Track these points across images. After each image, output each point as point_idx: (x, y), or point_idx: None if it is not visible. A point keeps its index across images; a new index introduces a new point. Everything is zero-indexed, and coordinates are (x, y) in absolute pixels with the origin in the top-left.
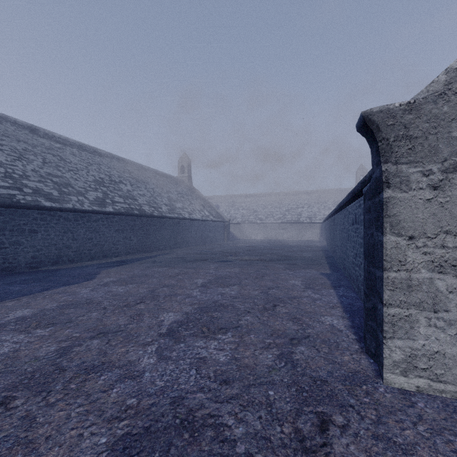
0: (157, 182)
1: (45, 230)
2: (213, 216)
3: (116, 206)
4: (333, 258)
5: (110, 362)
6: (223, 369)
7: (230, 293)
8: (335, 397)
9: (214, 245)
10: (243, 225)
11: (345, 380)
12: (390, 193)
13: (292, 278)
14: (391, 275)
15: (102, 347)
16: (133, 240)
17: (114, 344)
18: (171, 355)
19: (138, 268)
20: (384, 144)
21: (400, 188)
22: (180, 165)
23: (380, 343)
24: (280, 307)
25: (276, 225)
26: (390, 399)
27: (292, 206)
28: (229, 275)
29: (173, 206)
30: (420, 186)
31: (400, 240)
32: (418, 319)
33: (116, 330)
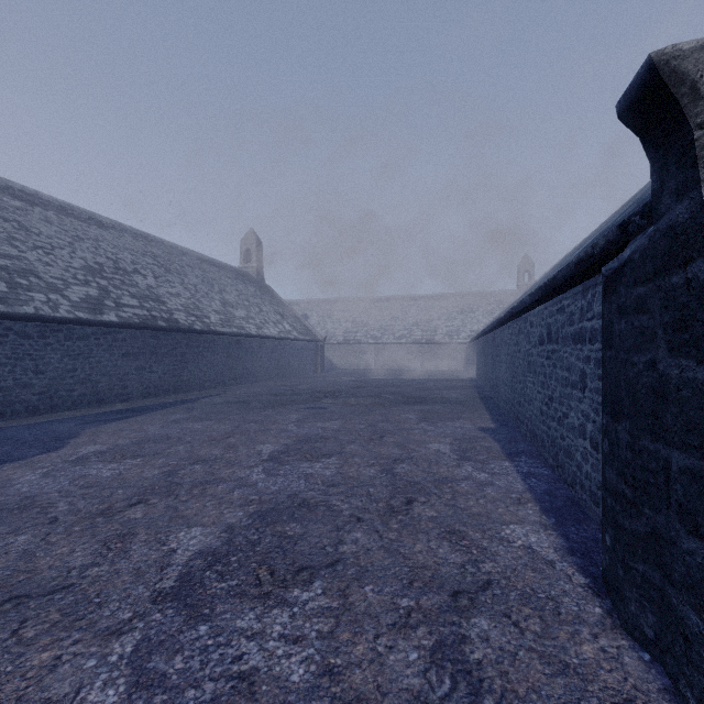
0: (203, 274)
1: None
2: (297, 332)
3: (123, 313)
4: (492, 401)
5: None
6: None
7: (322, 475)
8: None
9: (299, 380)
10: (347, 346)
11: None
12: None
13: (433, 440)
14: None
15: None
16: (157, 373)
17: (30, 636)
18: (167, 668)
19: (156, 424)
20: None
21: None
22: (244, 248)
23: (690, 634)
24: (419, 505)
25: (398, 346)
26: None
27: (422, 316)
28: (322, 436)
29: (229, 314)
30: None
31: None
32: None
33: (54, 588)
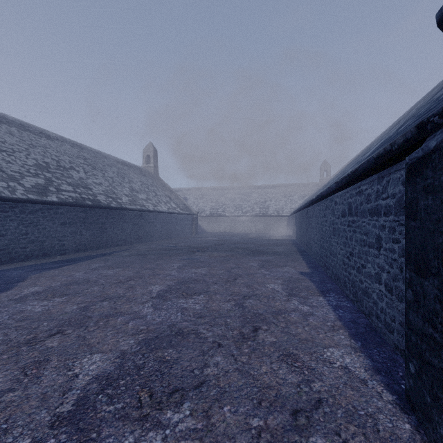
0: (118, 171)
1: None
2: (180, 209)
3: (61, 195)
4: (306, 253)
5: None
6: None
7: (194, 309)
8: None
9: (181, 239)
10: (212, 218)
11: None
12: None
13: (270, 281)
14: None
15: None
16: (85, 235)
17: None
18: None
19: (81, 271)
20: None
21: None
22: (145, 154)
23: None
24: (263, 332)
25: (245, 218)
26: None
27: (260, 199)
28: (194, 279)
29: (135, 196)
30: None
31: None
32: None
33: None
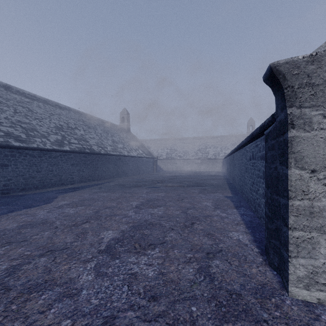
0: (104, 129)
1: (14, 164)
2: (145, 154)
3: (71, 146)
4: (232, 185)
5: (52, 280)
6: (152, 284)
7: (157, 213)
8: (250, 311)
9: (146, 175)
10: (167, 160)
11: (256, 293)
12: (295, 133)
13: (204, 200)
14: (296, 203)
15: (48, 264)
16: (85, 172)
17: (59, 261)
18: (107, 271)
19: (87, 193)
20: (289, 91)
21: (304, 129)
22: (121, 116)
23: (284, 260)
24: (197, 224)
25: (191, 160)
26: (297, 312)
27: (202, 146)
28: (157, 199)
29: (115, 146)
30: (321, 127)
31: (303, 173)
32: (319, 241)
33: (63, 248)
